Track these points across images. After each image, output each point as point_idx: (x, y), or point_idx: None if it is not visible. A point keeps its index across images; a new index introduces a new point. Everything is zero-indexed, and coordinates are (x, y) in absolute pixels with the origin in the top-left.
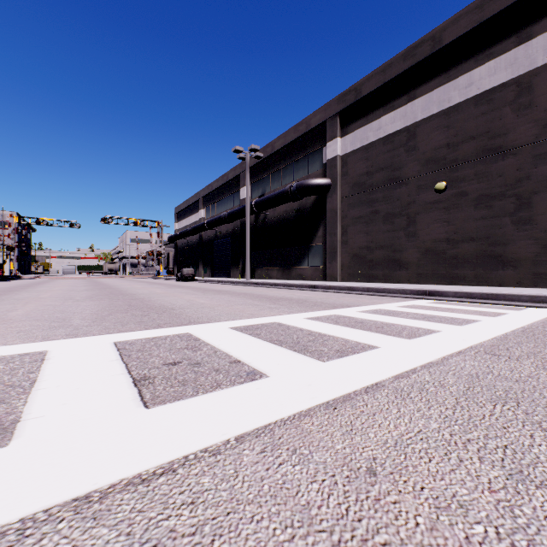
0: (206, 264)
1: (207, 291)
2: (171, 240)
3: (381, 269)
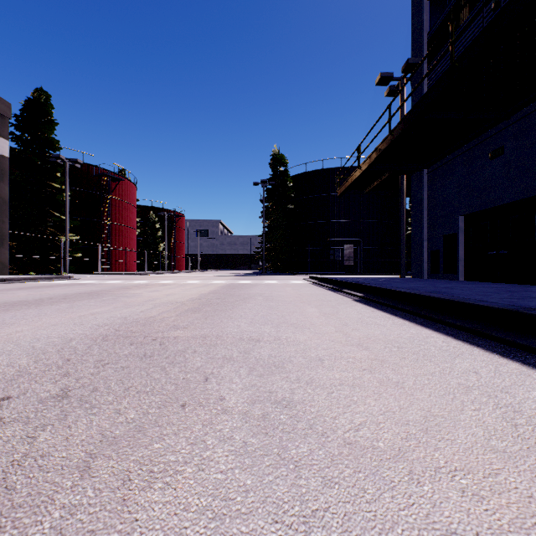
0: None
1: None
2: None
3: None
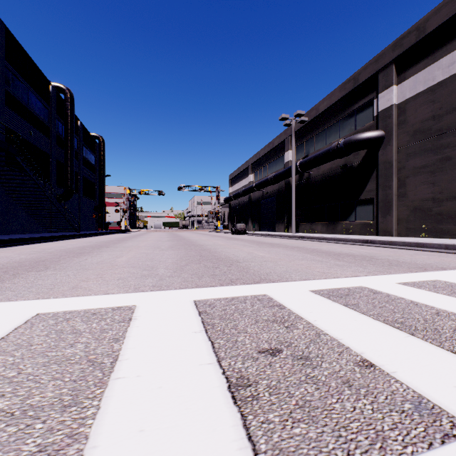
0: (254, 220)
1: (260, 244)
2: (226, 201)
3: (454, 223)
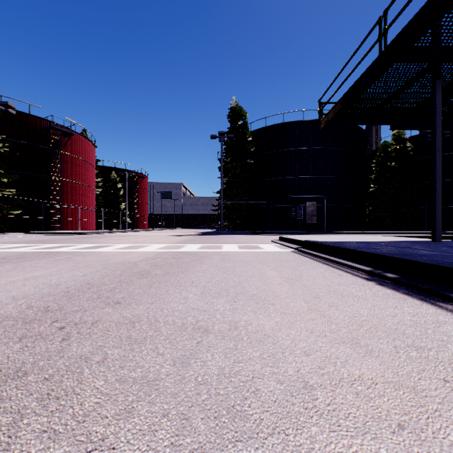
0: None
1: None
2: None
3: None
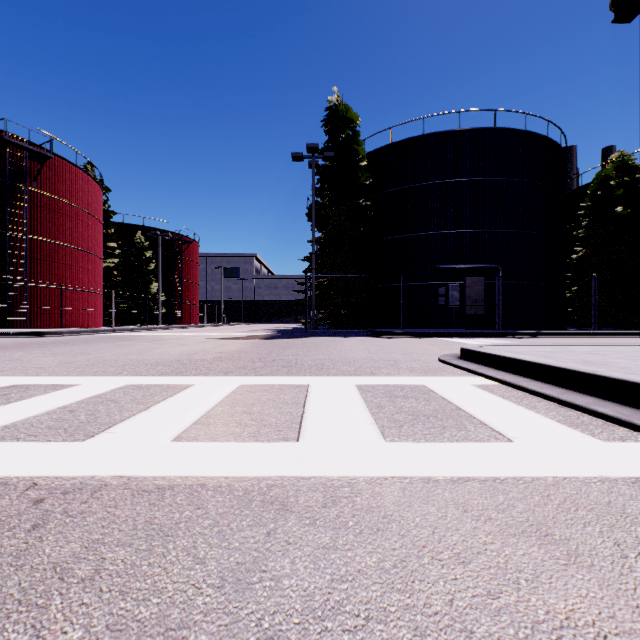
0: None
1: None
2: None
3: None
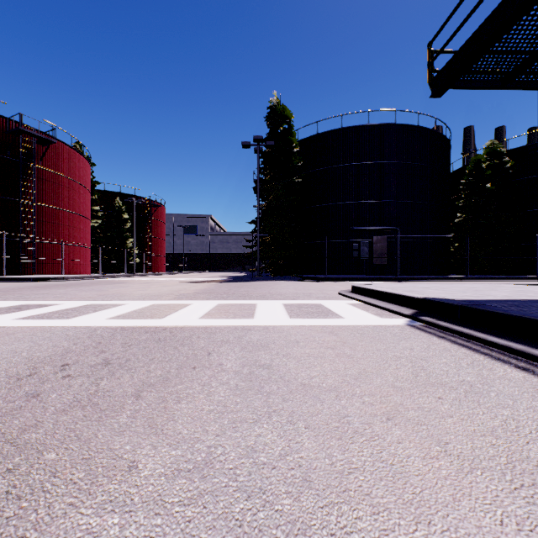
0: None
1: None
2: None
3: None
